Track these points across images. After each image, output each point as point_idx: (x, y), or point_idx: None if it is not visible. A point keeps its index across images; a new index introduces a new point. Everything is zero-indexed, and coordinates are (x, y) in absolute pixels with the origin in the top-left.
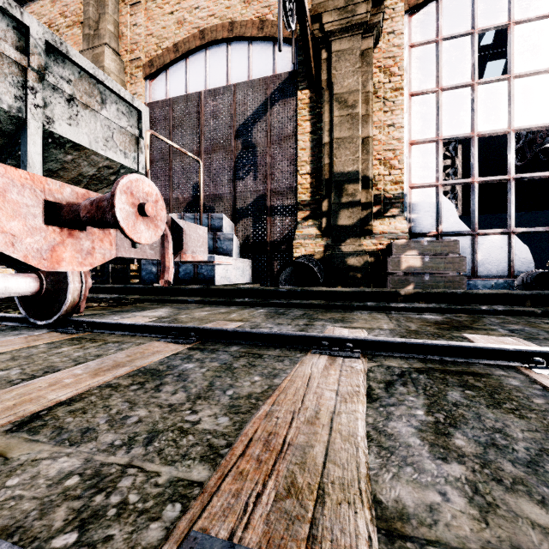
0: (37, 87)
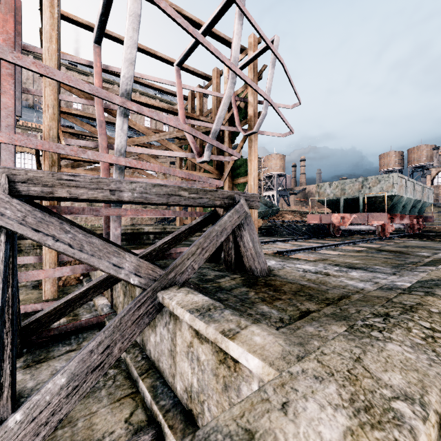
0: (361, 190)
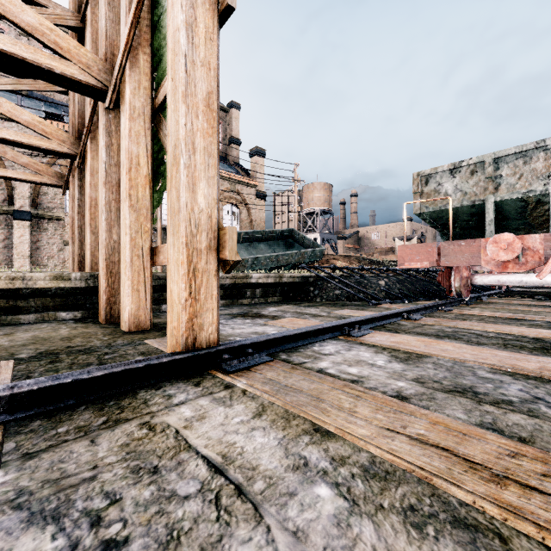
0: None
